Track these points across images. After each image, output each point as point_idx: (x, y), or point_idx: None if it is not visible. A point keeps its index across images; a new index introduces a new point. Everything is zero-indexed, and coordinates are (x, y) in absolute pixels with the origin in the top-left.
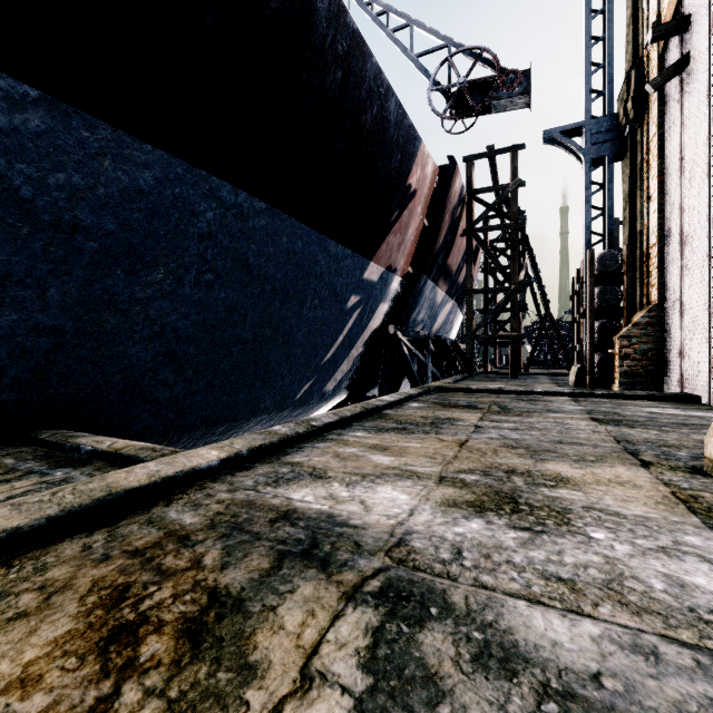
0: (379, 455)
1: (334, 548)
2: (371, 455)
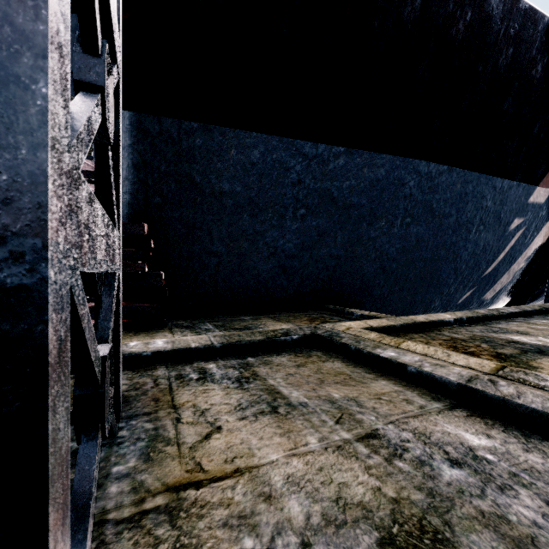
0: None
1: None
2: None
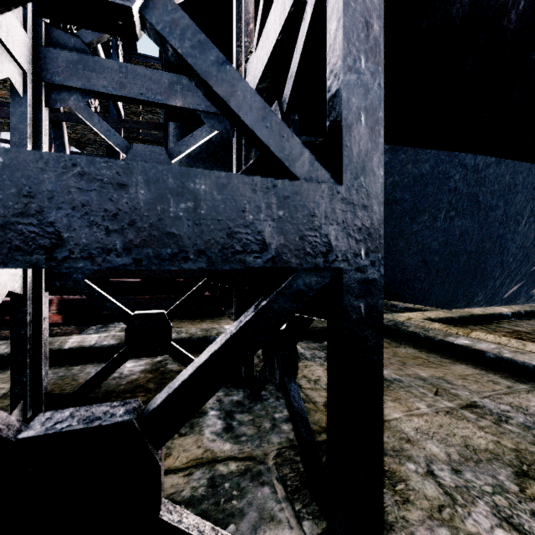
0: None
1: None
2: None
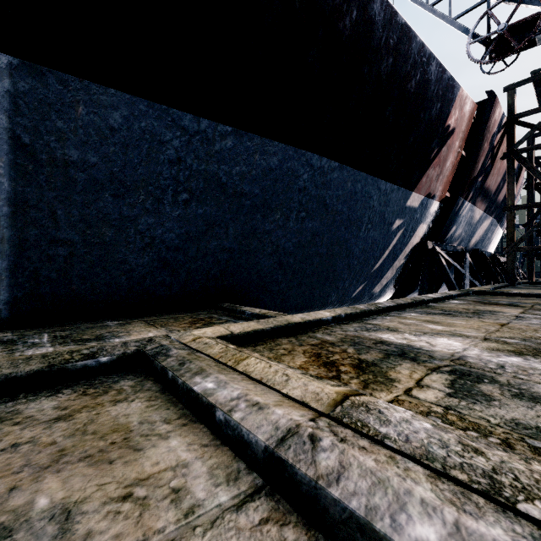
0: (432, 325)
1: (417, 356)
2: (426, 324)
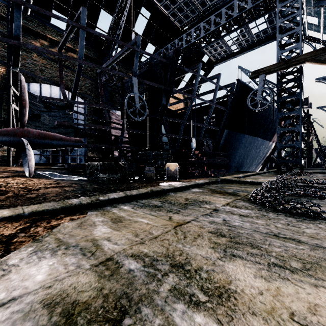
0: None
1: None
2: None
